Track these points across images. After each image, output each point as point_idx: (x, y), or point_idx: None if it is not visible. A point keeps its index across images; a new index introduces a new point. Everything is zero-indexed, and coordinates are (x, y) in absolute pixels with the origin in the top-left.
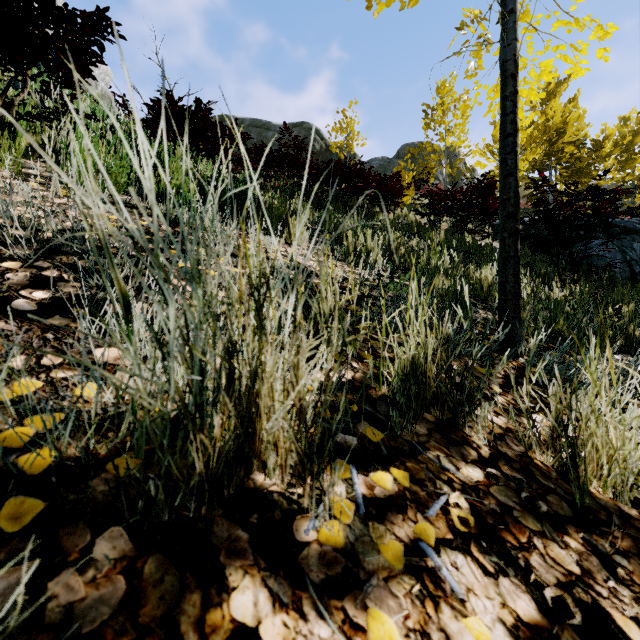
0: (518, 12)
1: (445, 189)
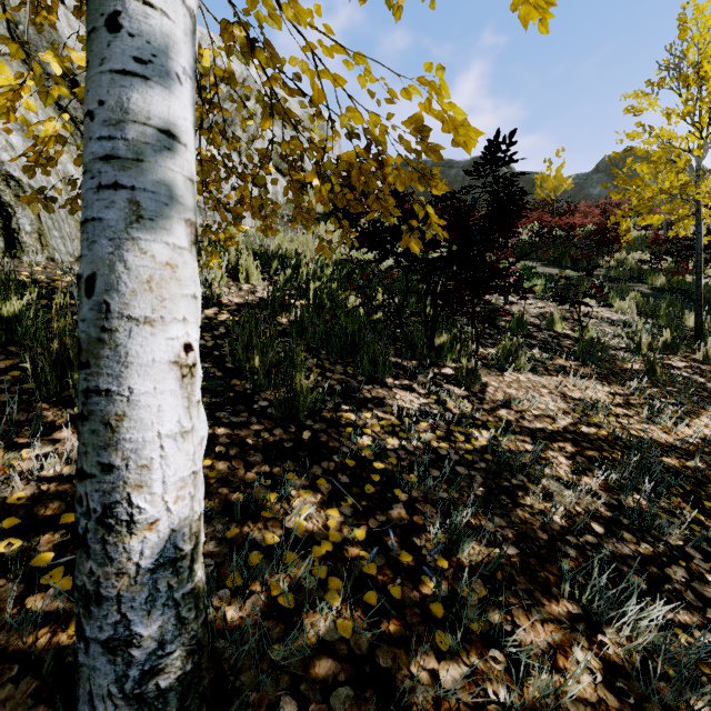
0: (702, 232)
1: (664, 226)
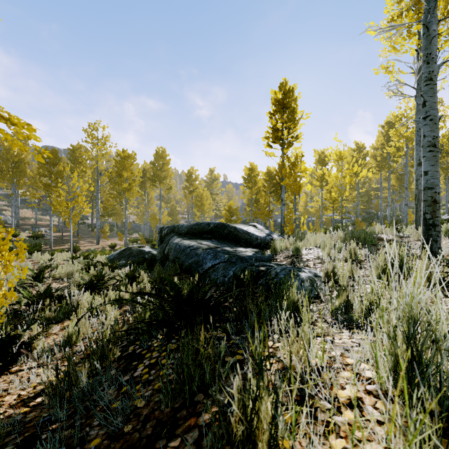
0: None
1: None
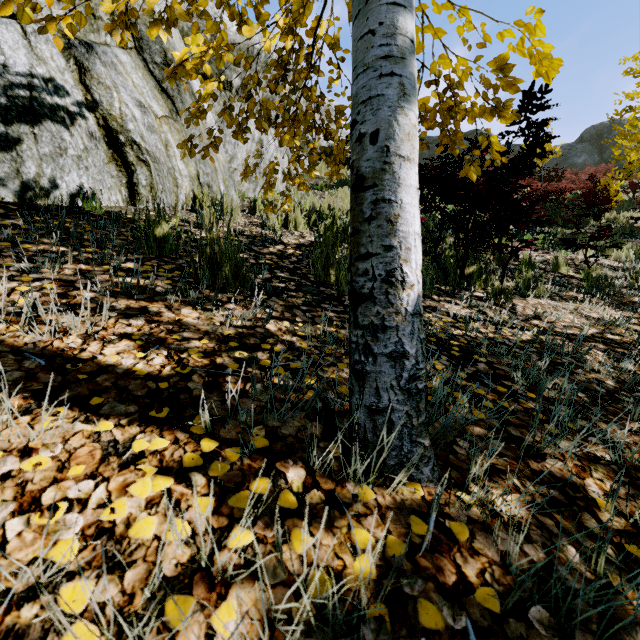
0: None
1: None
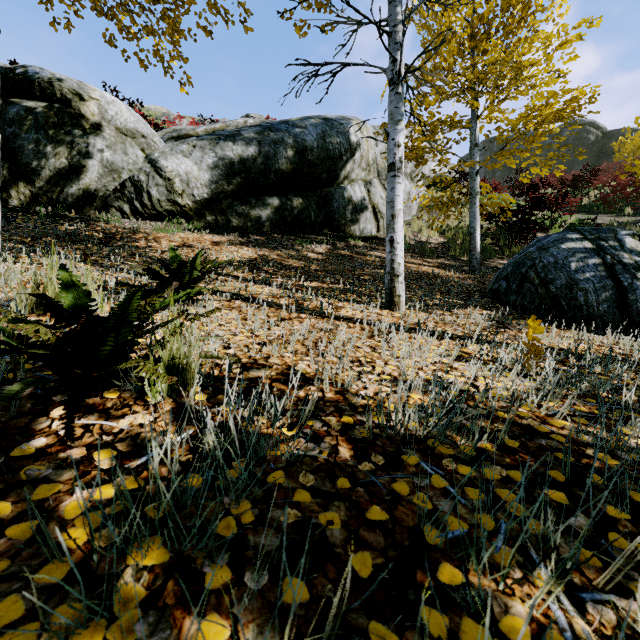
0: None
1: None
